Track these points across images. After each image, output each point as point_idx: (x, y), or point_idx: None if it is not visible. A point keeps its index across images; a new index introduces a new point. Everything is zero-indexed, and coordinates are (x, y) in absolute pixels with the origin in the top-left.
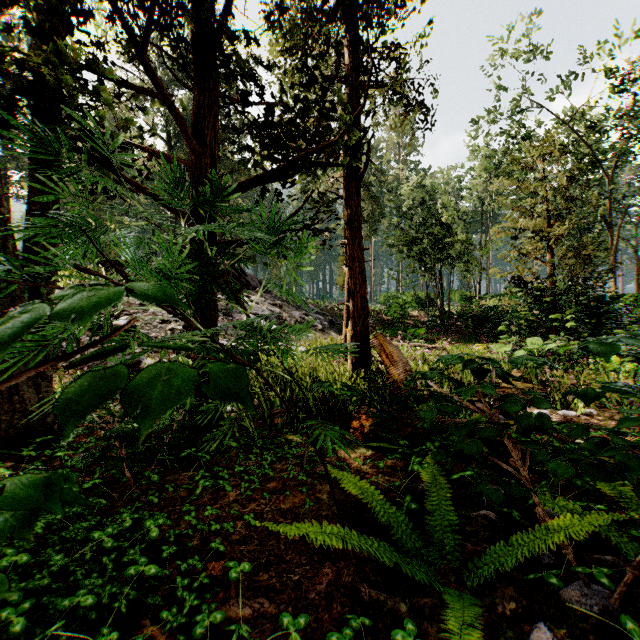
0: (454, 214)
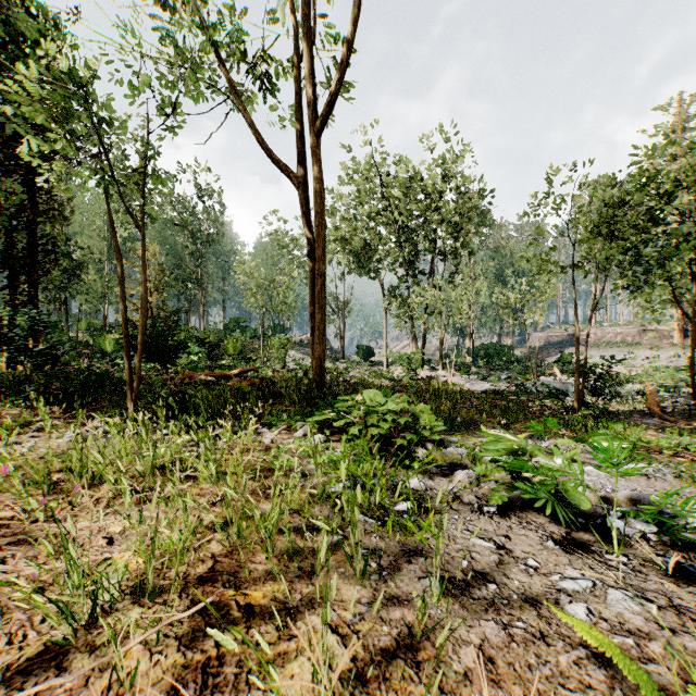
0: (83, 253)
